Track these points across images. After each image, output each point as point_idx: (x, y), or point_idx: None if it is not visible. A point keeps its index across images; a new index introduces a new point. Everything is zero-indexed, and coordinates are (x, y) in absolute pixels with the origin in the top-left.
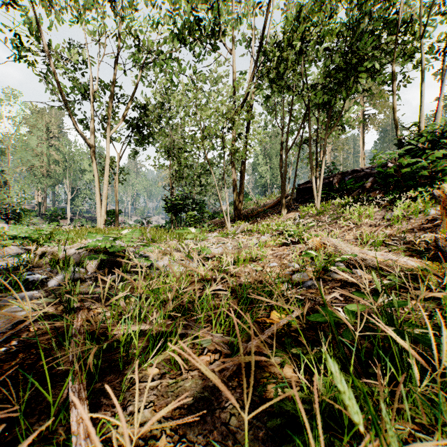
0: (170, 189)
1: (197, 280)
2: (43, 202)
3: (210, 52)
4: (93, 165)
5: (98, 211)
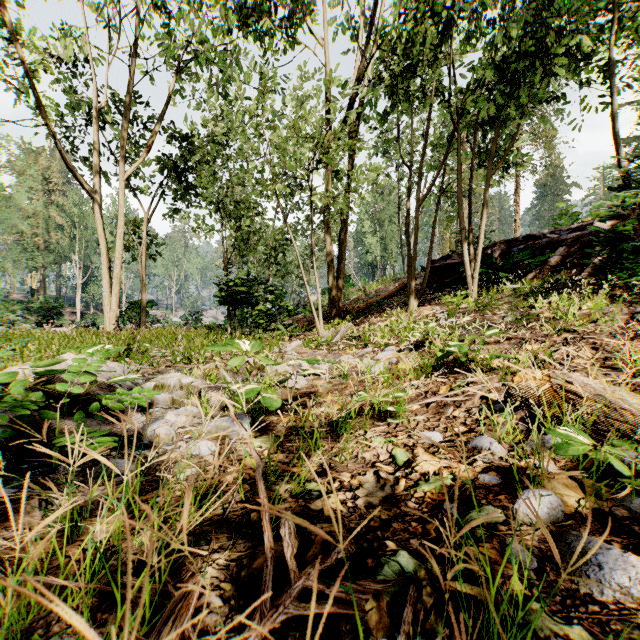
0: (226, 268)
1: (233, 505)
2: (39, 289)
3: (290, 43)
4: (98, 228)
5: (105, 302)
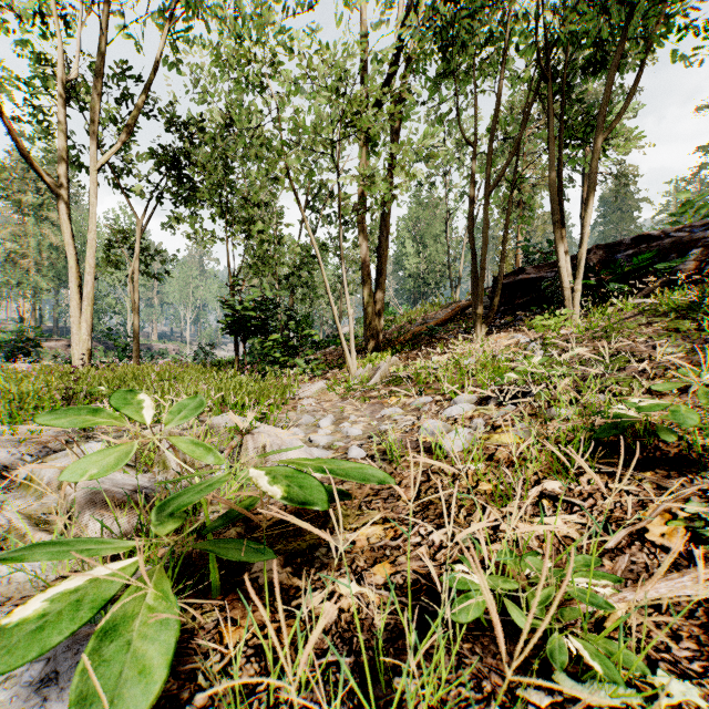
0: (232, 286)
1: None
2: (29, 319)
3: None
4: (65, 234)
5: (73, 331)
